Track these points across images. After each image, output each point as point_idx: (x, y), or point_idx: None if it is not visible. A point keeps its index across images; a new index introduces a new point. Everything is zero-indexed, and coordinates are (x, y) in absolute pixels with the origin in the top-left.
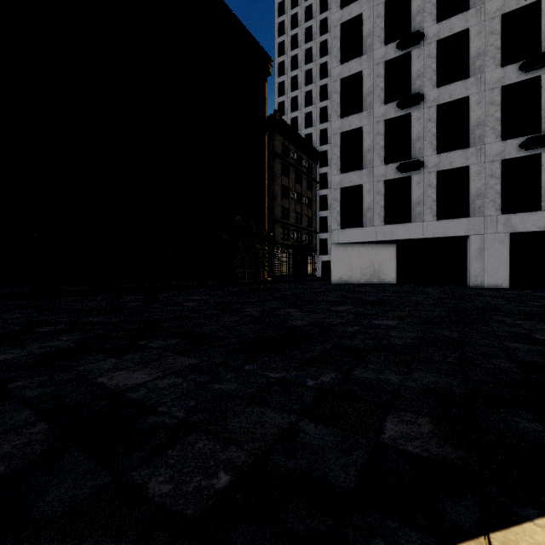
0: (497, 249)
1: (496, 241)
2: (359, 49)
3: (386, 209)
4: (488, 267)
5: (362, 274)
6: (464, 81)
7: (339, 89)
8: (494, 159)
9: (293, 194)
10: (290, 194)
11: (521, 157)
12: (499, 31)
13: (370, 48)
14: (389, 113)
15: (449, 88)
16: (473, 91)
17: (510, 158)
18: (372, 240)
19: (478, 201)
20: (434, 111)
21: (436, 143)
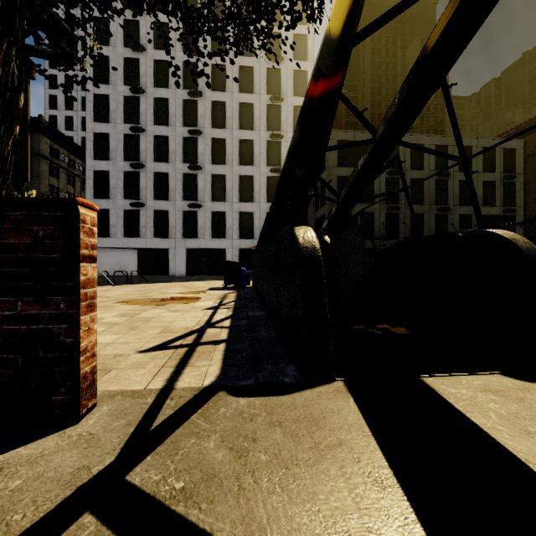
0: (181, 256)
1: (180, 252)
2: (108, 117)
3: (125, 227)
4: (177, 265)
5: (112, 269)
6: (167, 164)
7: (92, 139)
8: (180, 209)
9: (64, 195)
10: (61, 194)
11: (192, 211)
12: (182, 144)
13: (115, 121)
14: (127, 168)
15: (159, 164)
16: (171, 171)
17: (187, 210)
18: (116, 247)
19: (173, 230)
20: (152, 175)
21: (153, 194)
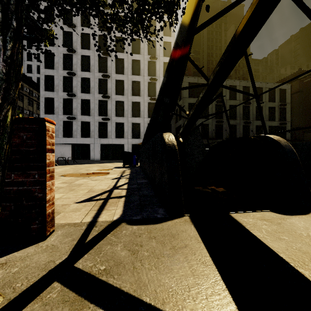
0: (97, 148)
1: (97, 146)
2: (53, 66)
3: (64, 131)
4: (95, 154)
5: (56, 156)
6: (89, 94)
7: (44, 79)
8: (97, 121)
9: (26, 111)
10: (24, 111)
11: (104, 122)
12: (98, 83)
13: (58, 68)
14: (65, 96)
15: (85, 94)
16: (91, 98)
17: (101, 122)
18: (58, 143)
19: (93, 133)
20: (80, 101)
21: (81, 111)
